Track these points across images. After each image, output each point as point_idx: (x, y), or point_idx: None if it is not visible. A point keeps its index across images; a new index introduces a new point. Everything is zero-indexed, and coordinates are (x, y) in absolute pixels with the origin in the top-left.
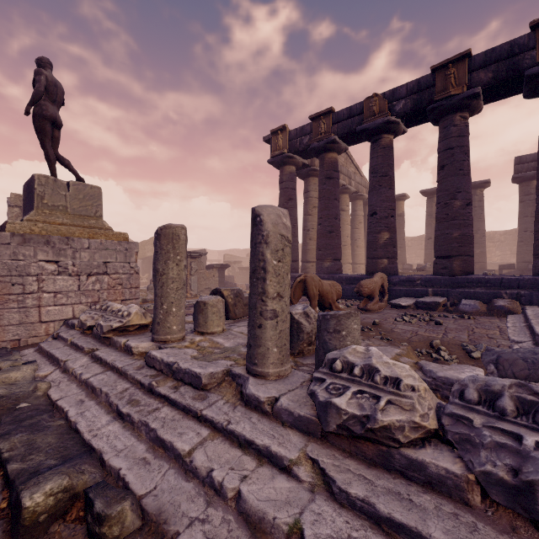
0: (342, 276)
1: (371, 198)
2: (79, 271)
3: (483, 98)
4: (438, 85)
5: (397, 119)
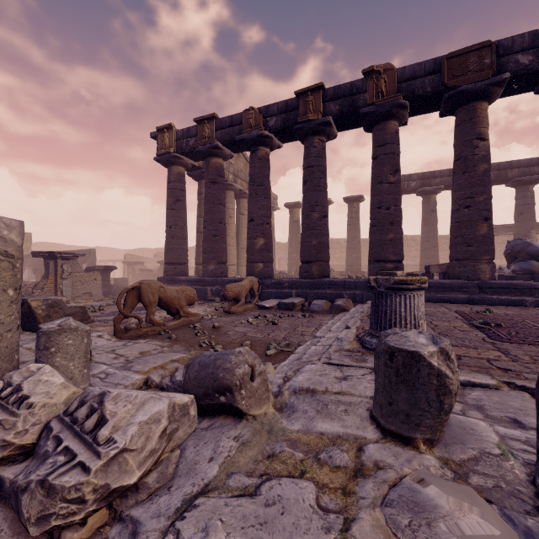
0: (224, 279)
1: (250, 205)
2: None
3: (336, 126)
4: (301, 109)
5: (271, 134)
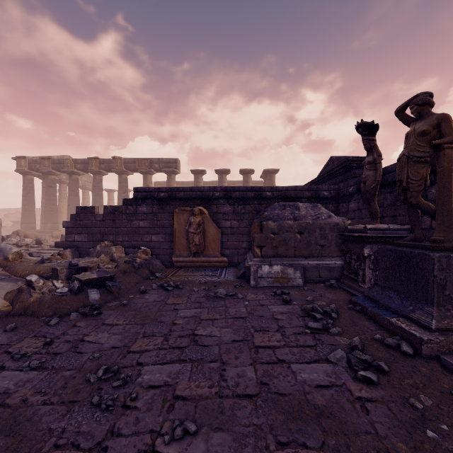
0: (55, 231)
1: (68, 199)
2: None
3: (106, 171)
4: (90, 164)
5: (78, 171)
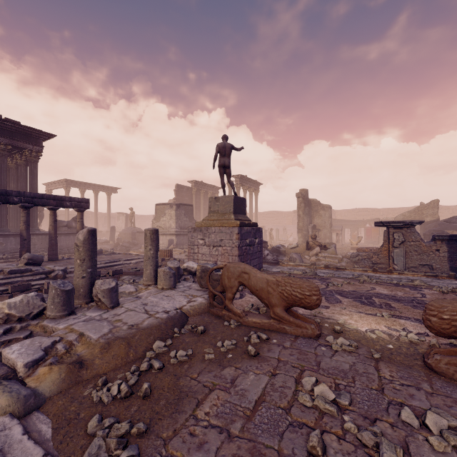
0: None
1: None
2: (210, 244)
3: None
4: None
5: None
